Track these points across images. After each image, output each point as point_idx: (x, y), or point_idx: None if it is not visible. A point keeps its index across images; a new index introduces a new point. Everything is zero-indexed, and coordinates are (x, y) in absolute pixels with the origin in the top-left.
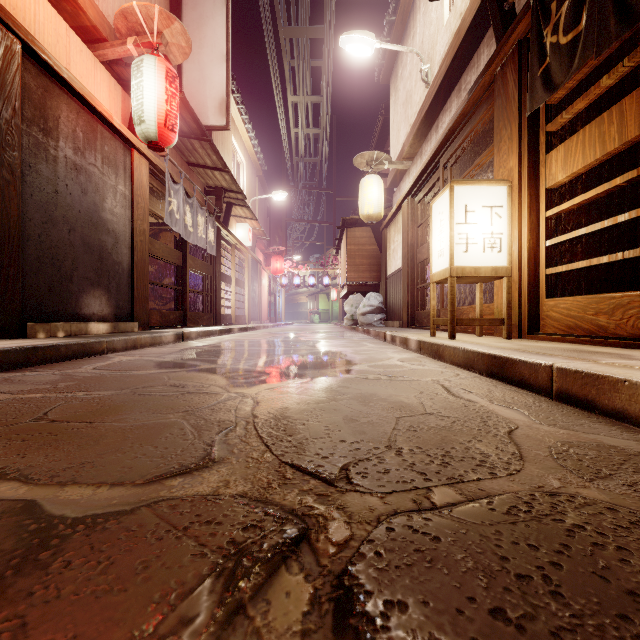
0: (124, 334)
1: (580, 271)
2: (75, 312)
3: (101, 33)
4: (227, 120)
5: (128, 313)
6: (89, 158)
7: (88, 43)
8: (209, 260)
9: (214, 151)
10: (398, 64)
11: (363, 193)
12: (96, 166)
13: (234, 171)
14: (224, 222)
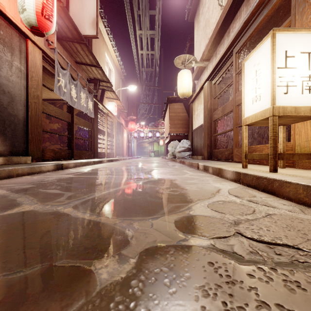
0: (7, 165)
1: None
2: None
3: None
4: (97, 31)
5: (23, 150)
6: None
7: None
8: (90, 120)
9: (90, 52)
10: (200, 7)
11: (180, 80)
12: None
13: (107, 73)
14: (100, 100)
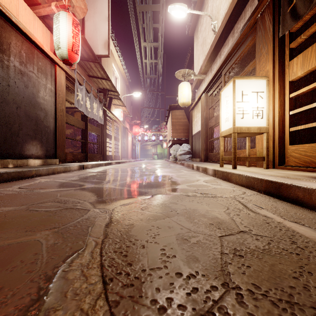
0: (48, 166)
1: (307, 129)
2: (20, 153)
3: (37, 0)
4: (108, 52)
5: (53, 154)
6: (29, 68)
7: (30, 6)
8: (100, 126)
9: (102, 69)
10: (198, 24)
11: (180, 91)
12: (34, 73)
13: (113, 81)
14: (108, 107)
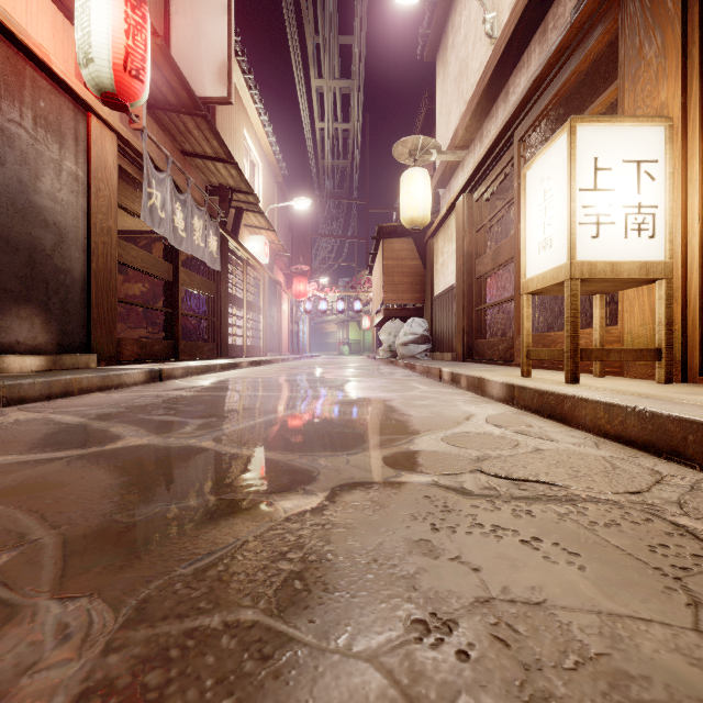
0: (59, 372)
1: None
2: None
3: None
4: (229, 90)
5: (82, 342)
6: (9, 112)
7: None
8: (212, 277)
9: (213, 133)
10: (448, 31)
11: (405, 190)
12: (23, 126)
13: (247, 172)
14: (233, 231)
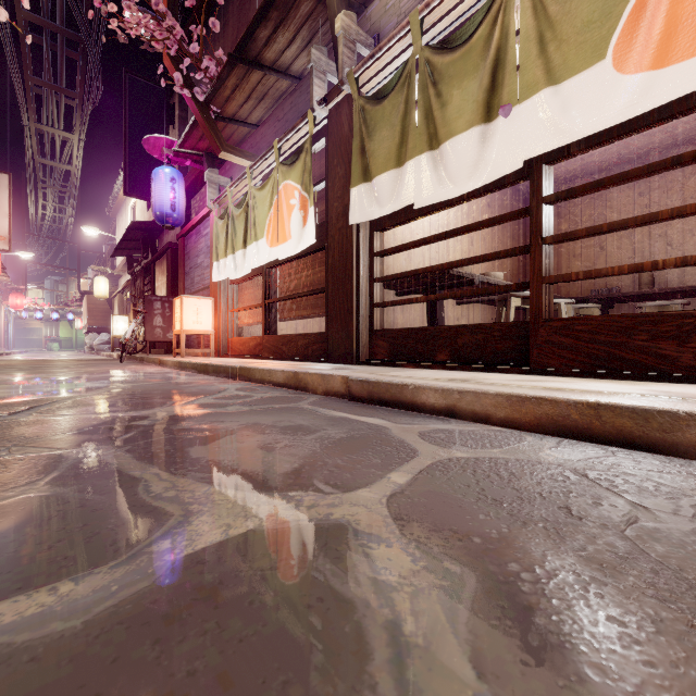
0: None
1: None
2: None
3: None
4: (10, 248)
5: None
6: None
7: None
8: None
9: None
10: (119, 218)
11: (96, 285)
12: None
13: None
14: None
